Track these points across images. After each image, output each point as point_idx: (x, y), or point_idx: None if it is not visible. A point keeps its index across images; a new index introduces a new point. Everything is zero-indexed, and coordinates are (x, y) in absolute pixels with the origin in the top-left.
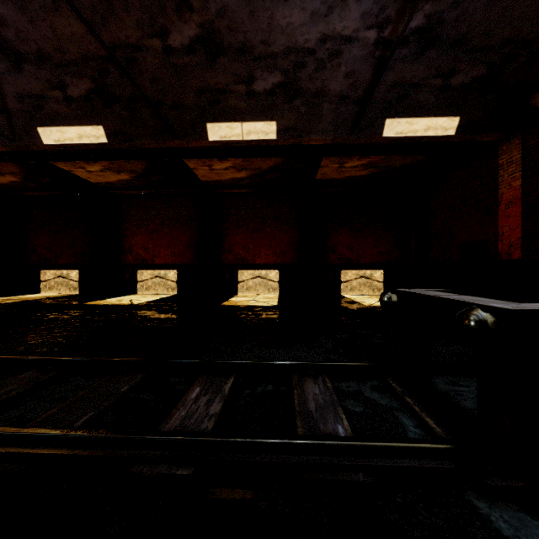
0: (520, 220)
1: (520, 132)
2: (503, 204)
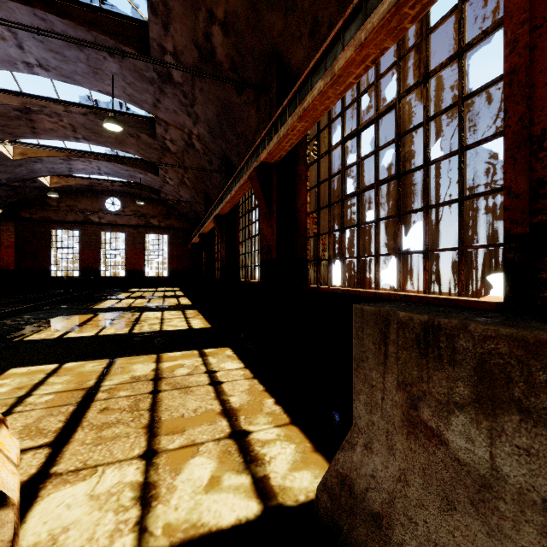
0: (15, 254)
1: (15, 221)
2: (4, 246)
